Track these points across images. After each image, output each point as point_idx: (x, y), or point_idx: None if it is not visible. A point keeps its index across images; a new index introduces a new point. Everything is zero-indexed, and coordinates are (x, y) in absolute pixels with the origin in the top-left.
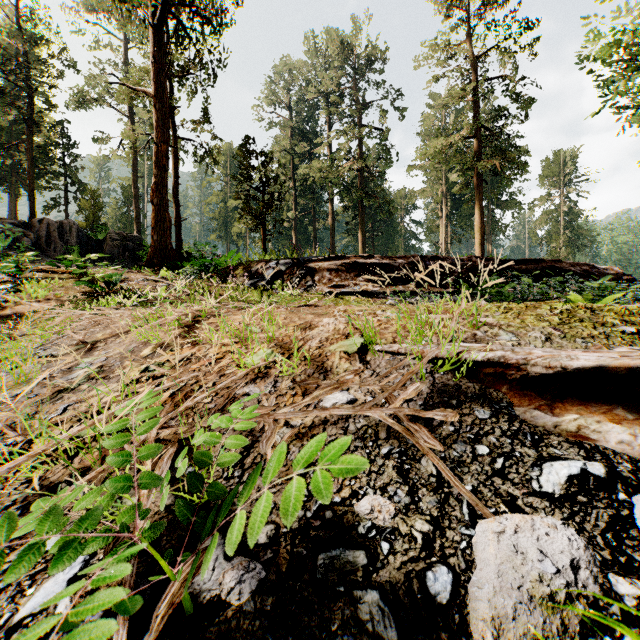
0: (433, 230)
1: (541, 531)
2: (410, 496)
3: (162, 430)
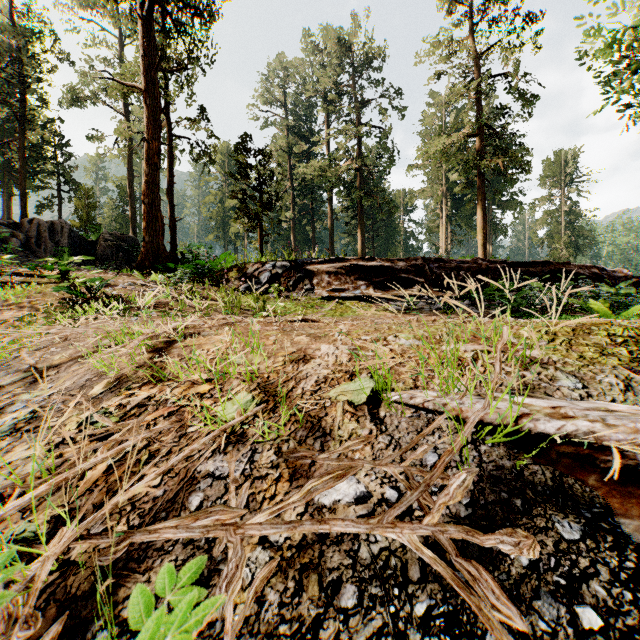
0: (433, 230)
1: None
2: None
3: (76, 543)
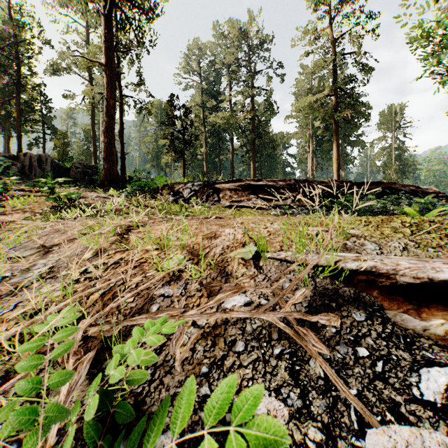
0: (303, 161)
1: None
2: (302, 399)
3: (90, 328)
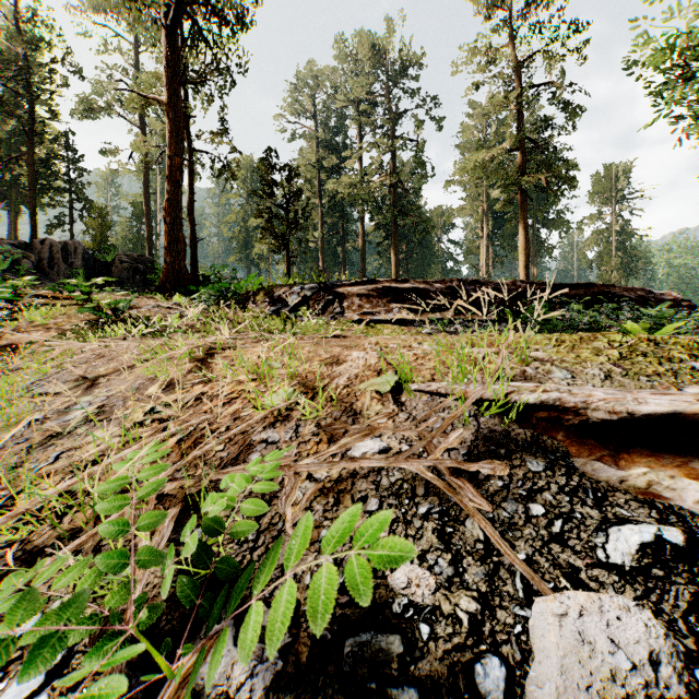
0: (473, 251)
1: (611, 614)
2: (453, 566)
3: (166, 483)
